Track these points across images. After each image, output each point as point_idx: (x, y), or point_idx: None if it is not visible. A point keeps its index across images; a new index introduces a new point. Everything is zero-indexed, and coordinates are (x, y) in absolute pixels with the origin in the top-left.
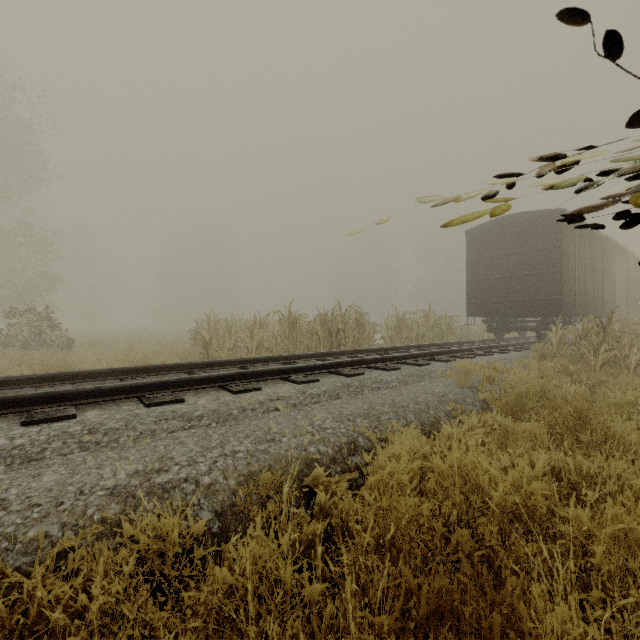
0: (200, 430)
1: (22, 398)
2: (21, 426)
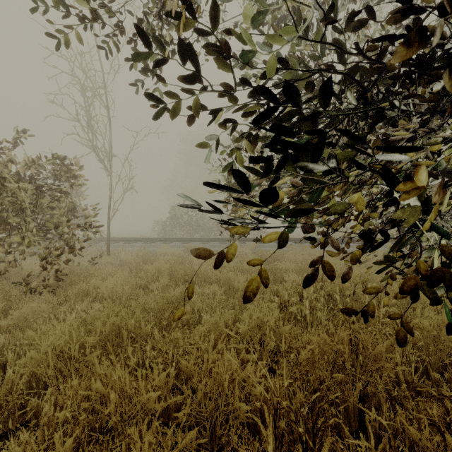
0: (330, 248)
1: (295, 240)
2: (297, 244)
